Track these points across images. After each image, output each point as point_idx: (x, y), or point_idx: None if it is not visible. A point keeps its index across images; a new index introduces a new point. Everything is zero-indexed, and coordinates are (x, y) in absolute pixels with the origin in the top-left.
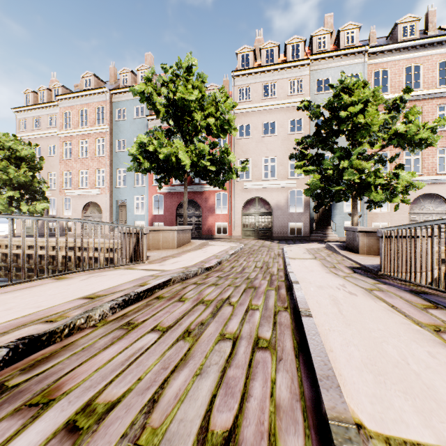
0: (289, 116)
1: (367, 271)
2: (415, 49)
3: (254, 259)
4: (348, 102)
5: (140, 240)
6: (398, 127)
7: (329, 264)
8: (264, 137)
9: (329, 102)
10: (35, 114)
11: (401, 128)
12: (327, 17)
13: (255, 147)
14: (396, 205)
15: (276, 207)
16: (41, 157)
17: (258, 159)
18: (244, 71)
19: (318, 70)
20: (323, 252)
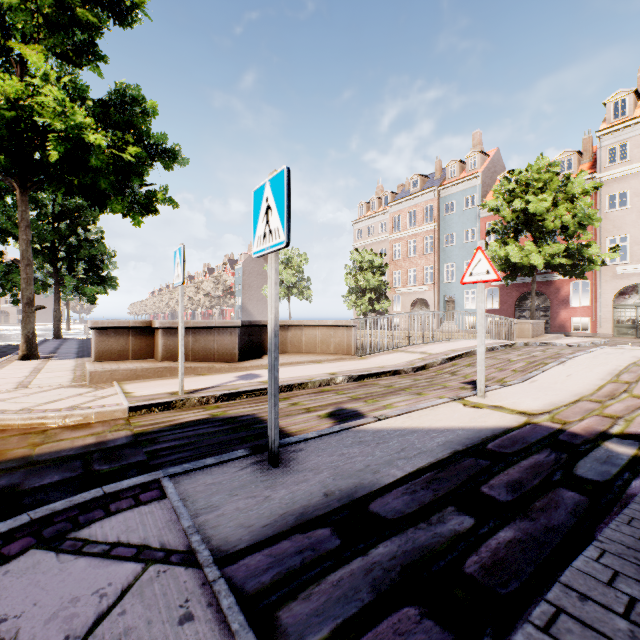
0: None
1: None
2: None
3: None
4: None
5: (512, 328)
6: None
7: None
8: None
9: None
10: (369, 223)
11: None
12: None
13: (635, 219)
14: None
15: None
16: (386, 263)
17: None
18: (616, 126)
19: None
20: None
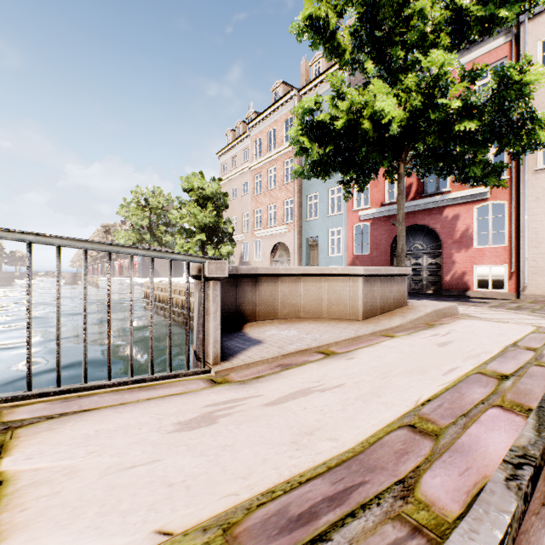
0: None
1: None
2: None
3: None
4: None
5: (188, 300)
6: None
7: None
8: None
9: None
10: (233, 153)
11: None
12: None
13: None
14: None
15: None
16: (226, 193)
17: None
18: None
19: None
20: None
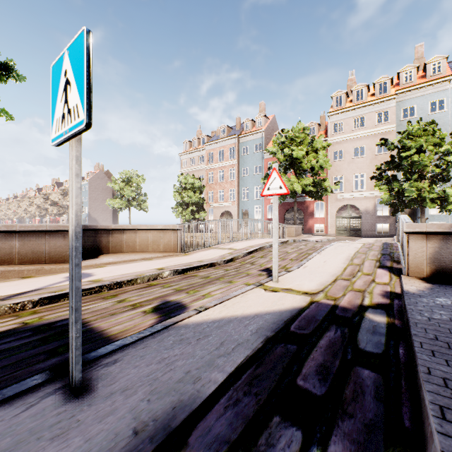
0: (376, 140)
1: None
2: None
3: None
4: (408, 146)
5: (285, 230)
6: (449, 159)
7: None
8: (354, 159)
9: (400, 141)
10: (191, 156)
11: (451, 159)
12: (417, 47)
13: (346, 167)
14: (450, 210)
15: (364, 212)
16: (203, 185)
17: (349, 175)
18: (337, 111)
19: (403, 100)
20: (385, 240)
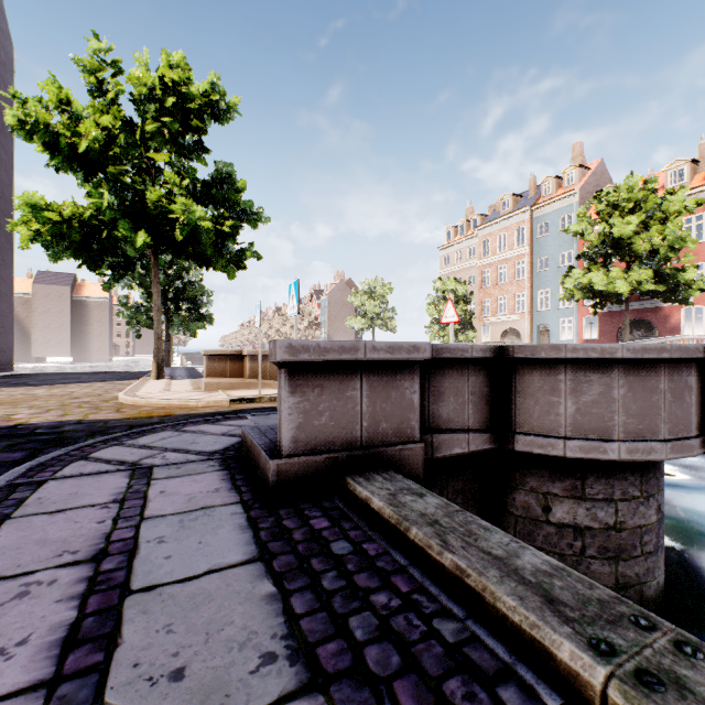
0: None
1: None
2: None
3: None
4: None
5: None
6: None
7: None
8: None
9: None
10: (456, 248)
11: None
12: None
13: None
14: None
15: None
16: (471, 292)
17: None
18: None
19: None
20: None
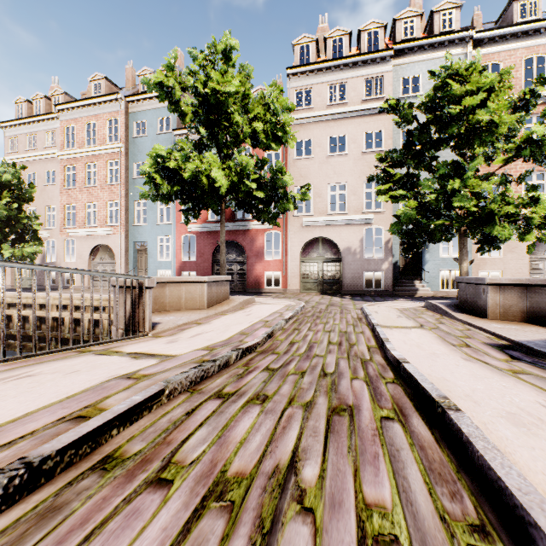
0: (364, 127)
1: (533, 355)
2: (538, 33)
3: (323, 327)
4: (459, 93)
5: (138, 299)
6: (535, 130)
7: (453, 338)
8: (330, 156)
9: (428, 99)
10: (29, 130)
11: (539, 131)
12: None
13: (318, 170)
14: (530, 245)
15: (346, 250)
16: (31, 183)
17: (322, 186)
18: (303, 67)
19: (403, 64)
20: (426, 315)
